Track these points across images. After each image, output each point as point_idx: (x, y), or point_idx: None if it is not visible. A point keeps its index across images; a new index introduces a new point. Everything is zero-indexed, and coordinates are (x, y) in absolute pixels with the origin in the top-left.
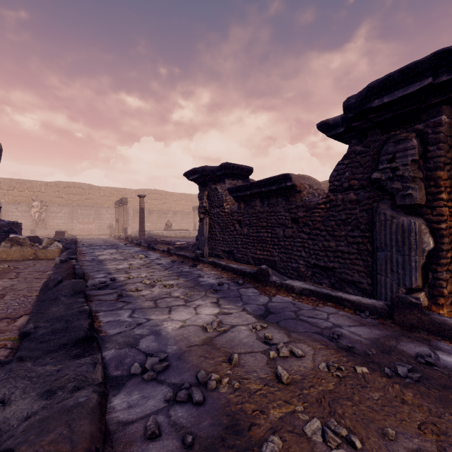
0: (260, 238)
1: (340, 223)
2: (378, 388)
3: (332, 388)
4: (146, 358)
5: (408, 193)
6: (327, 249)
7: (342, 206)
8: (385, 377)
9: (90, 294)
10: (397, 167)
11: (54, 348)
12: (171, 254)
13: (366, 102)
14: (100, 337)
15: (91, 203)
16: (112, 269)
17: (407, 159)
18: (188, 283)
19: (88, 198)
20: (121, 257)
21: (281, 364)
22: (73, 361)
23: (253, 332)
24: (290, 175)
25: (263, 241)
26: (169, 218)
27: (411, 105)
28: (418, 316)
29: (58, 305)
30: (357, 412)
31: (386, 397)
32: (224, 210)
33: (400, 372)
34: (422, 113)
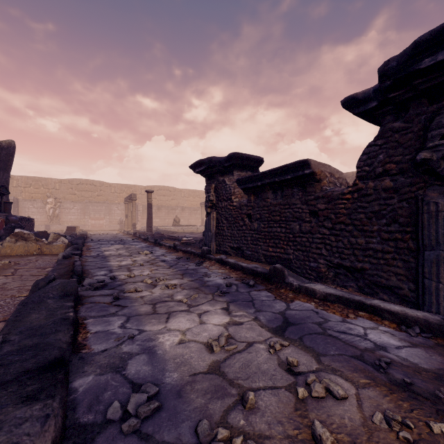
0: (272, 233)
1: (372, 216)
2: None
3: None
4: (131, 391)
5: None
6: (354, 247)
7: (375, 195)
8: None
9: (85, 295)
10: None
11: (10, 377)
12: (177, 250)
13: (411, 63)
14: (81, 355)
15: (102, 199)
16: (115, 266)
17: None
18: (192, 283)
19: (100, 194)
20: (126, 253)
21: (316, 411)
22: (19, 408)
23: (272, 354)
24: (309, 161)
25: (275, 237)
26: (178, 214)
27: None
28: None
29: (40, 310)
30: None
31: None
32: (232, 204)
33: None
34: None
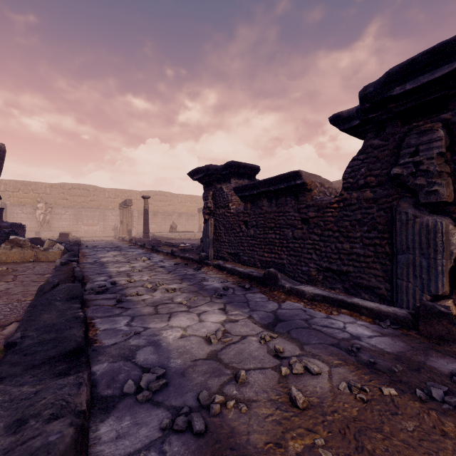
0: (267, 240)
1: (355, 223)
2: (411, 415)
3: (357, 414)
4: (142, 374)
5: (434, 189)
6: (340, 252)
7: (358, 205)
8: (417, 401)
9: (88, 298)
10: (420, 161)
11: (38, 362)
12: (175, 256)
13: (385, 90)
14: (93, 348)
15: (96, 204)
16: (114, 272)
17: (432, 152)
18: (191, 287)
19: (93, 199)
20: (123, 259)
21: (295, 383)
22: (55, 380)
23: (262, 344)
24: (300, 172)
25: (270, 243)
26: (174, 220)
27: (437, 92)
28: (448, 327)
29: (50, 311)
30: (390, 448)
31: (423, 427)
32: (229, 211)
33: (435, 395)
34: (450, 100)
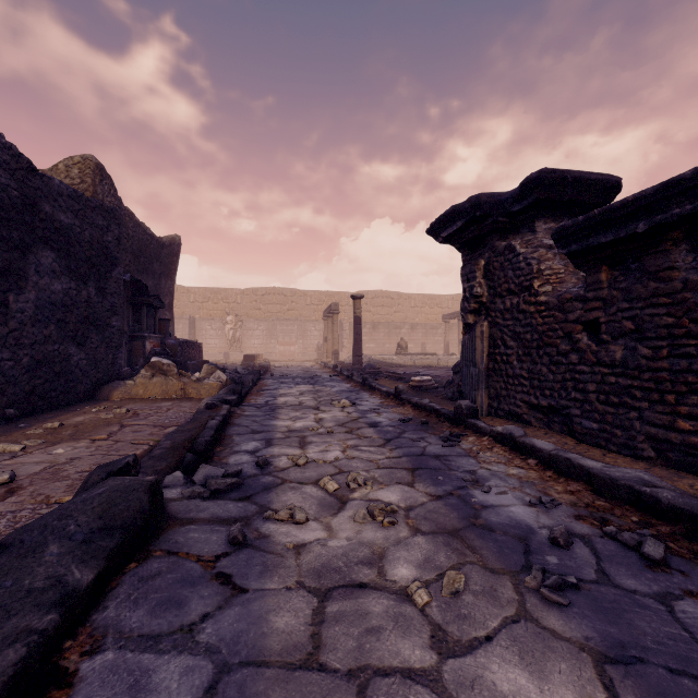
0: (692, 376)
1: None
2: None
3: None
4: None
5: None
6: None
7: None
8: None
9: (178, 514)
10: None
11: None
12: (402, 402)
13: None
14: None
15: (294, 315)
16: (281, 430)
17: None
18: (440, 509)
19: (291, 308)
20: (311, 401)
21: None
22: None
23: None
24: None
25: None
26: (404, 335)
27: None
28: None
29: None
30: None
31: None
32: (534, 299)
33: None
34: None
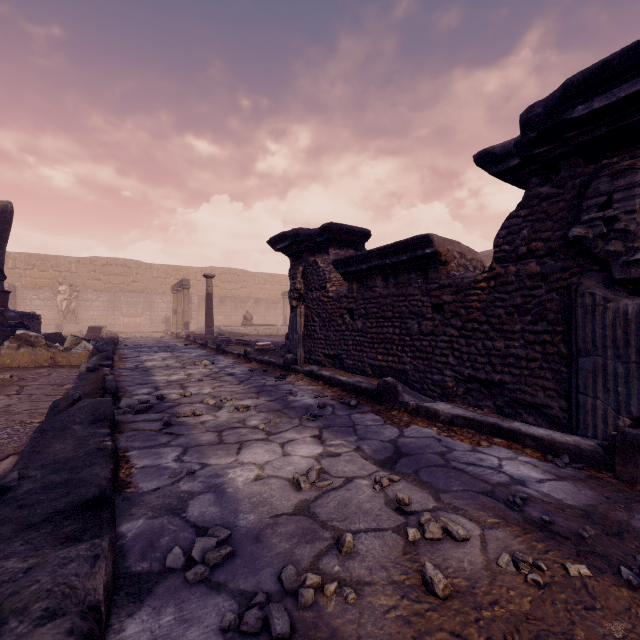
0: (382, 335)
1: (513, 311)
2: (617, 610)
3: (530, 608)
4: (195, 536)
5: (636, 258)
6: (490, 353)
7: (517, 284)
8: (625, 587)
9: (123, 420)
10: (615, 217)
11: (39, 519)
12: (250, 360)
13: (561, 110)
14: (125, 495)
15: (140, 287)
16: (162, 381)
17: (633, 203)
18: (272, 404)
19: (136, 280)
20: (176, 364)
21: (429, 555)
22: (58, 549)
23: (377, 491)
24: (431, 237)
25: (386, 341)
26: (249, 309)
27: None
28: None
29: (65, 439)
30: None
31: (638, 633)
32: (327, 294)
33: None
34: None
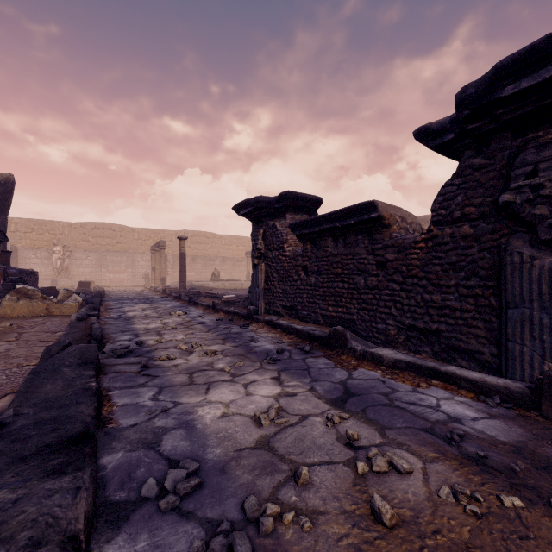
0: (332, 289)
1: (449, 268)
2: (549, 540)
3: (469, 537)
4: (168, 468)
5: None
6: (428, 305)
7: (452, 244)
8: None
9: (106, 363)
10: (541, 184)
11: (29, 452)
12: (218, 310)
13: (492, 90)
14: (107, 430)
15: (123, 247)
16: (141, 329)
17: None
18: (236, 349)
19: (120, 241)
20: (154, 314)
21: (377, 486)
22: (45, 481)
23: (329, 427)
24: (376, 203)
25: (336, 294)
26: (217, 266)
27: None
28: None
29: (55, 380)
30: None
31: None
32: (284, 254)
33: None
34: None
